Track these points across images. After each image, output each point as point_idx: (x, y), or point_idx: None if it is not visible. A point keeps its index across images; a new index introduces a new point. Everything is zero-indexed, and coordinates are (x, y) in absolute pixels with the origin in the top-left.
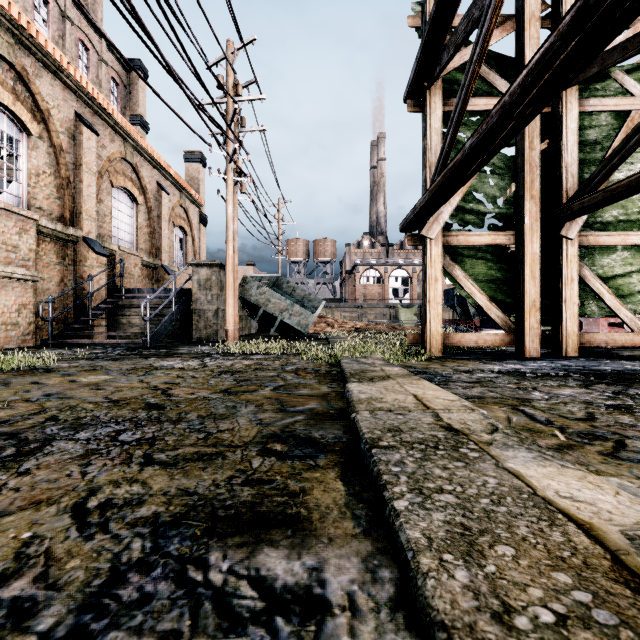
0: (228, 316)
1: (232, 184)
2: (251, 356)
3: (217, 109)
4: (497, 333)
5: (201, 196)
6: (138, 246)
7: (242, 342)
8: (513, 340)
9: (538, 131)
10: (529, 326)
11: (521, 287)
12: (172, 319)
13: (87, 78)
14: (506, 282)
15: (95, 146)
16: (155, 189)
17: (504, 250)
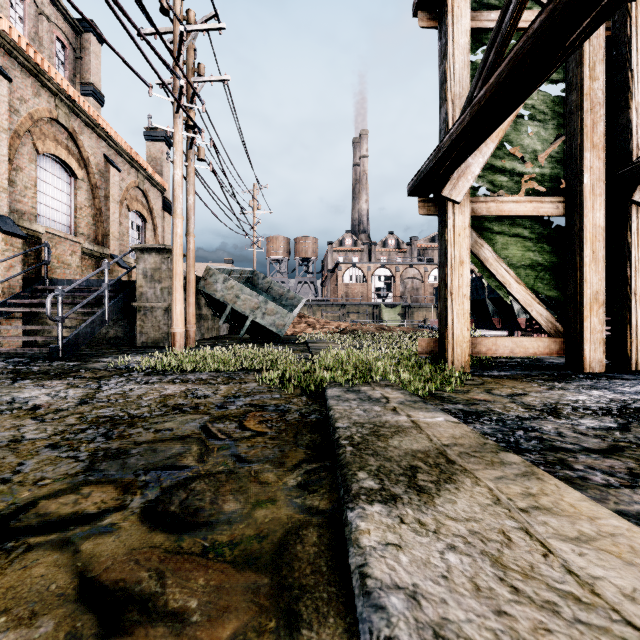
0: (175, 315)
1: (181, 141)
2: (190, 374)
3: (142, 7)
4: (541, 338)
5: (165, 179)
6: (77, 230)
7: (198, 348)
8: (562, 347)
9: (602, 54)
10: (590, 328)
11: (578, 273)
12: (104, 319)
13: (22, 32)
14: (549, 268)
15: (6, 94)
16: (102, 163)
17: (547, 225)
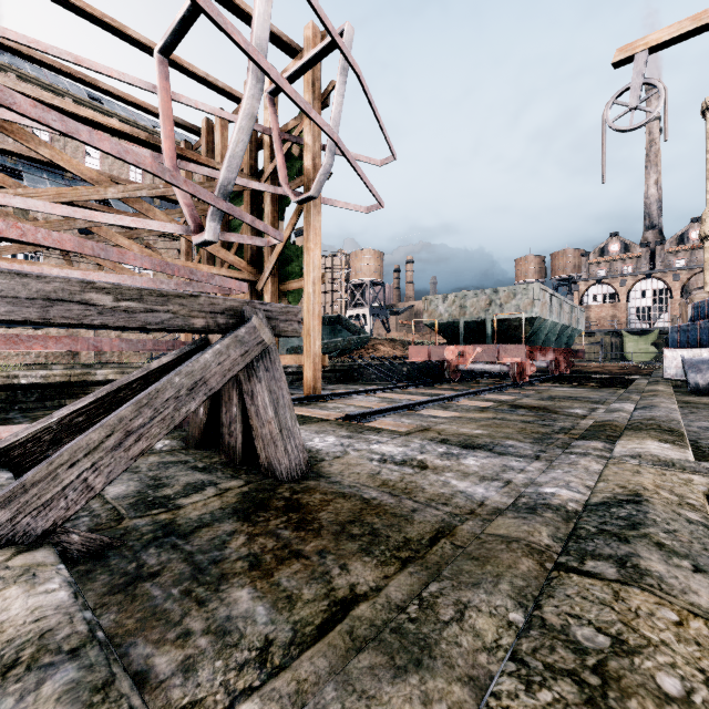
0: None
1: None
2: None
3: None
4: None
5: None
6: None
7: None
8: None
9: None
10: None
11: None
12: None
13: None
14: None
15: None
16: None
17: None
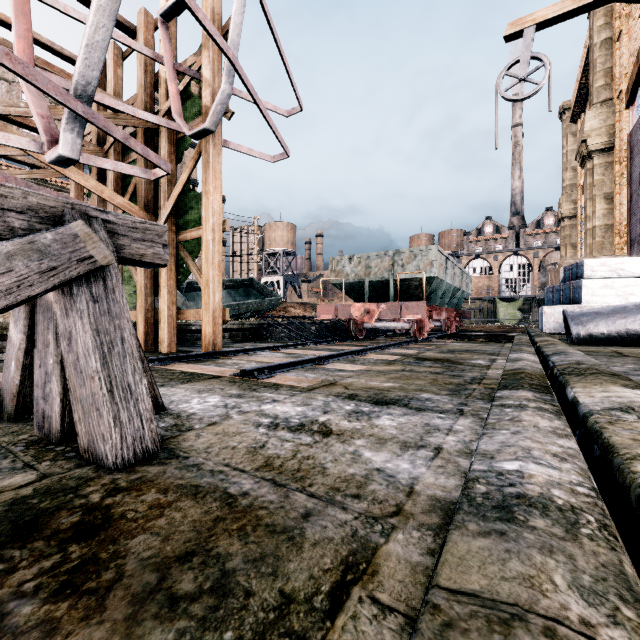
0: None
1: None
2: None
3: None
4: None
5: None
6: None
7: None
8: None
9: None
10: None
11: None
12: None
13: None
14: None
15: None
16: None
17: None
